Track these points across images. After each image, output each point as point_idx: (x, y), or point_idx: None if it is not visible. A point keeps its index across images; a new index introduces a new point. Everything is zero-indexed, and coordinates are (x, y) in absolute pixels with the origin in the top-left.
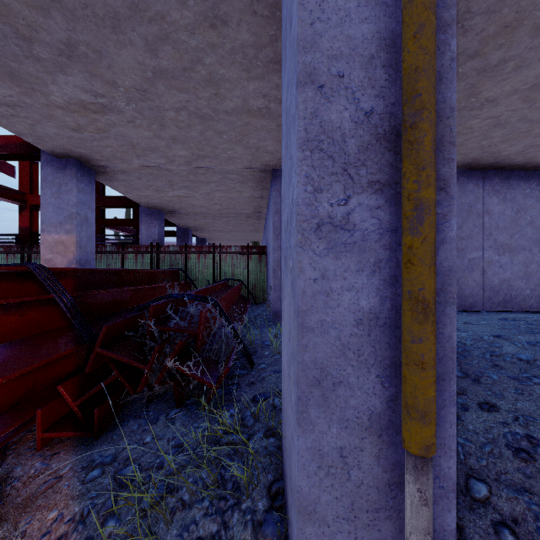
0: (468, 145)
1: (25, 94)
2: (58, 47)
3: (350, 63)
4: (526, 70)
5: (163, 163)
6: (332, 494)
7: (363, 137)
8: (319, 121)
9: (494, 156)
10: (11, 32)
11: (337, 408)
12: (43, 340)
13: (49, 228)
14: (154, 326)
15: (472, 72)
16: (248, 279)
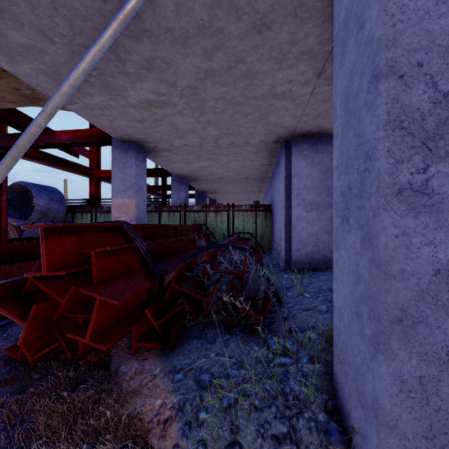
0: None
1: (112, 99)
2: (142, 63)
3: (429, 53)
4: None
5: (196, 141)
6: (411, 414)
7: (441, 115)
8: (400, 105)
9: None
10: (113, 57)
11: (416, 343)
12: (131, 276)
13: (117, 194)
14: (209, 268)
15: None
16: (256, 232)
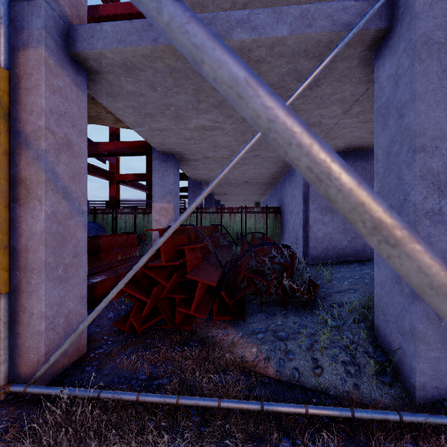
0: None
1: (175, 125)
2: (213, 103)
3: (441, 141)
4: None
5: (227, 154)
6: (432, 331)
7: None
8: (426, 167)
9: None
10: (194, 99)
11: None
12: (204, 267)
13: (157, 199)
14: (268, 261)
15: None
16: (267, 232)
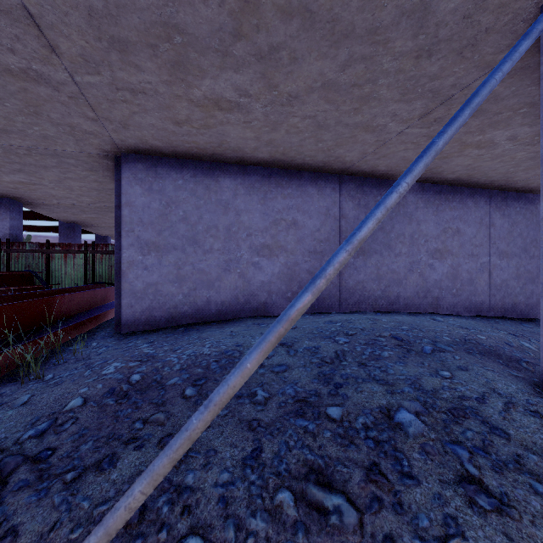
0: (308, 147)
1: None
2: None
3: None
4: (305, 64)
5: None
6: None
7: None
8: None
9: (341, 161)
10: None
11: None
12: None
13: None
14: None
15: (252, 58)
16: None
